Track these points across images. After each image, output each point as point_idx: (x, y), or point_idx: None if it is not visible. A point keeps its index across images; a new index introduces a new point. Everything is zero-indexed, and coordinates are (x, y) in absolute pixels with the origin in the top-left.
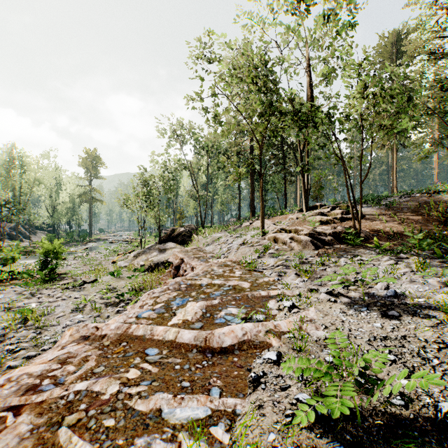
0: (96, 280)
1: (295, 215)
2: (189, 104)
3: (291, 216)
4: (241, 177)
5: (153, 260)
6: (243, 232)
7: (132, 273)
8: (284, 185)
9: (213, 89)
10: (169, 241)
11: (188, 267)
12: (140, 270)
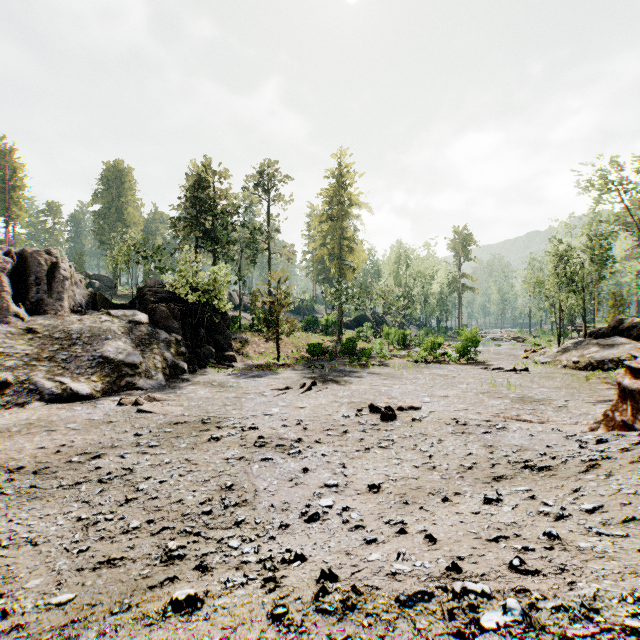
0: (526, 369)
1: None
2: None
3: None
4: None
5: (593, 356)
6: None
7: (562, 369)
8: None
9: None
10: (612, 335)
11: None
12: (574, 367)
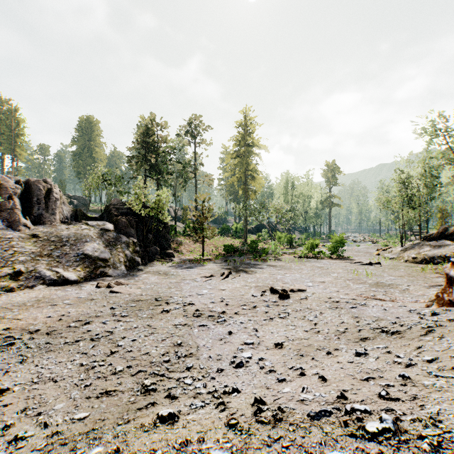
0: (379, 262)
1: None
2: None
3: None
4: None
5: (426, 253)
6: None
7: (404, 263)
8: None
9: None
10: (440, 239)
11: None
12: (413, 261)
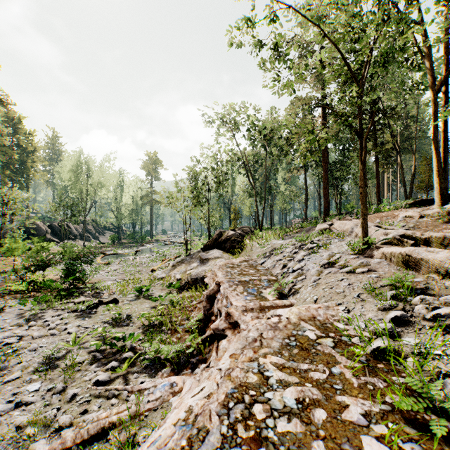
0: (115, 299)
1: (416, 212)
2: (233, 42)
3: (406, 213)
4: (308, 168)
5: (191, 273)
6: (318, 238)
7: (166, 289)
8: (376, 171)
9: (271, 9)
10: (215, 247)
11: (224, 305)
12: (174, 286)
